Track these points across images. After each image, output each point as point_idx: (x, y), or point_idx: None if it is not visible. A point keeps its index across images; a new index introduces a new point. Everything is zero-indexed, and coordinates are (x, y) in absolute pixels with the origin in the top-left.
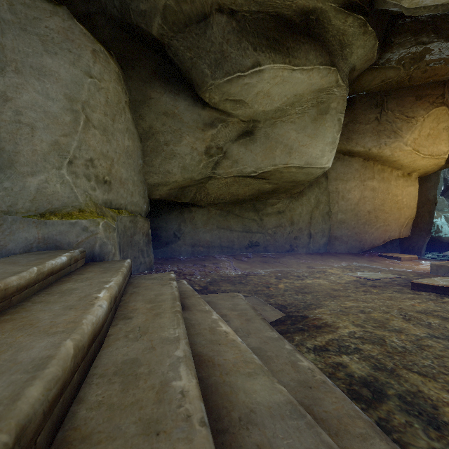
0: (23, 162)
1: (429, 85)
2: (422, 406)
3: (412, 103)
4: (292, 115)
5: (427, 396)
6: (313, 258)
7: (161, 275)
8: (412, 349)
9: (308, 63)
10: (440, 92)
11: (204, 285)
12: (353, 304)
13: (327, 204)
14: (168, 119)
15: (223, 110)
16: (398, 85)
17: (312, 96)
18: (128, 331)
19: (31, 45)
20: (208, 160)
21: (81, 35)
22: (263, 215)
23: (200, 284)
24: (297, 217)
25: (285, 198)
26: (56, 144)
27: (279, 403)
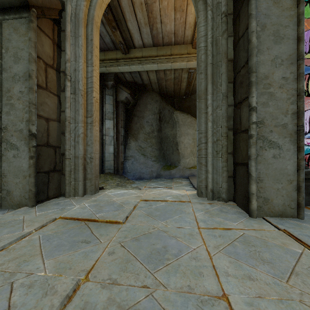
0: (185, 156)
1: None
2: None
3: None
4: None
5: None
6: None
7: None
8: None
9: None
10: None
11: None
12: None
13: None
14: None
15: None
16: None
17: None
18: None
19: (185, 128)
20: None
21: (194, 120)
22: None
23: None
24: None
25: None
26: (191, 150)
27: None
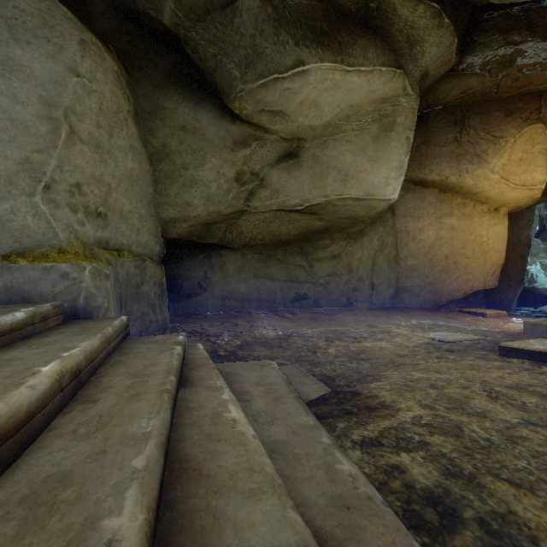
0: None
1: (522, 97)
2: (515, 539)
3: (501, 120)
4: (347, 132)
5: (522, 520)
6: (376, 314)
7: (165, 337)
8: (499, 443)
9: (366, 63)
10: (535, 106)
11: (231, 350)
12: (422, 375)
13: (395, 247)
14: (187, 136)
15: (258, 124)
16: (483, 97)
17: (373, 108)
18: (82, 422)
19: None
20: (240, 189)
21: (64, 20)
22: (313, 260)
23: (227, 348)
24: (356, 263)
25: (341, 239)
26: (26, 162)
27: None
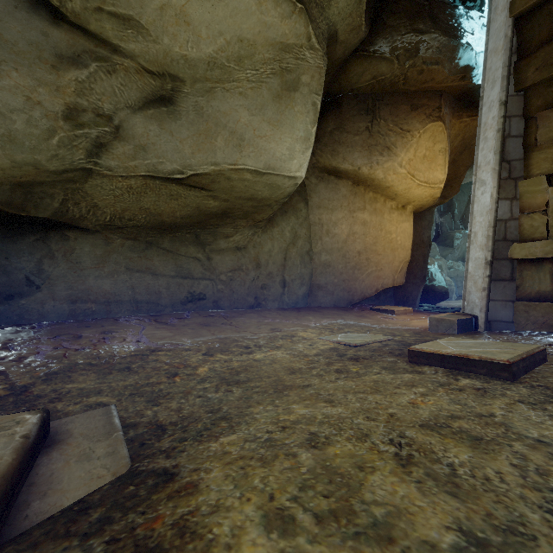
0: None
1: (425, 94)
2: None
3: (407, 113)
4: (241, 82)
5: None
6: (286, 315)
7: None
8: None
9: None
10: (436, 104)
11: (24, 384)
12: (305, 410)
13: (308, 240)
14: None
15: (100, 36)
16: (392, 87)
17: (272, 55)
18: None
19: None
20: (72, 131)
21: None
22: (212, 251)
23: (19, 381)
24: (265, 257)
25: (247, 228)
26: None
27: None
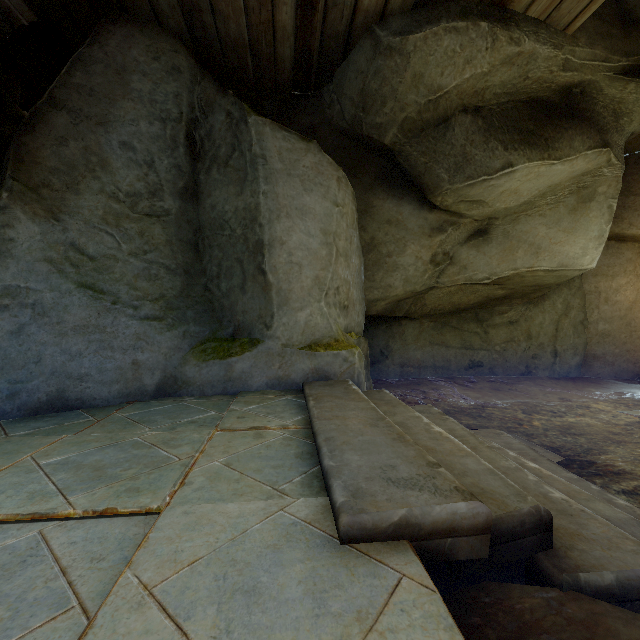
0: (294, 298)
1: None
2: None
3: None
4: (541, 206)
5: None
6: (563, 386)
7: (423, 408)
8: None
9: (572, 152)
10: None
11: None
12: None
13: (582, 310)
14: (391, 228)
15: (454, 211)
16: None
17: (571, 182)
18: None
19: (295, 187)
20: (434, 269)
21: (328, 165)
22: (488, 326)
23: None
24: (536, 329)
25: (520, 305)
26: (317, 278)
27: (625, 518)
